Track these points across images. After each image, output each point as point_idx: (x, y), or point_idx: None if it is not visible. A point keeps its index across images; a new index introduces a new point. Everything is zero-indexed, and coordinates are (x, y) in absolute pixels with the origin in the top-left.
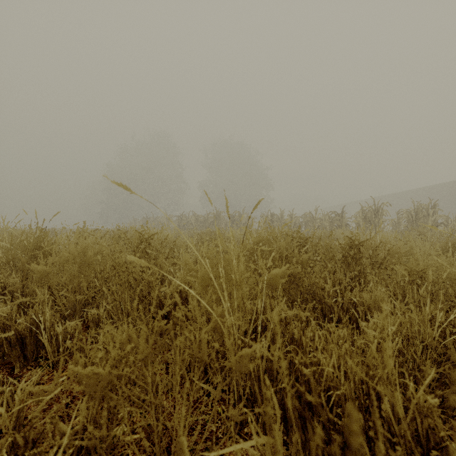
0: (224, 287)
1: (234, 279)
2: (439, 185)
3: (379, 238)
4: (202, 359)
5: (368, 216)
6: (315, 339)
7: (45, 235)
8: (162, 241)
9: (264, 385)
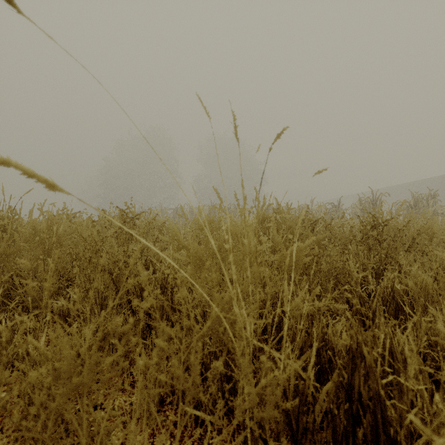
0: (230, 259)
1: (246, 247)
2: (432, 179)
3: (403, 217)
4: (192, 394)
5: (365, 206)
6: (387, 348)
7: (12, 213)
8: (150, 222)
9: (293, 420)
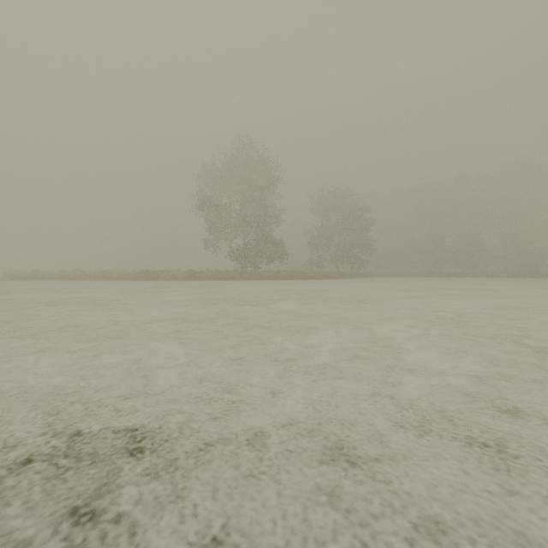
0: None
1: None
2: None
3: None
4: None
5: None
6: None
7: None
8: None
9: None
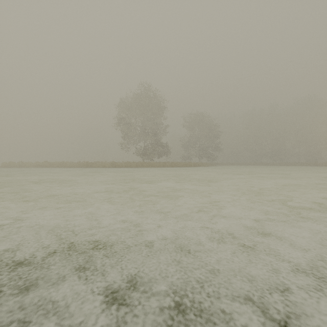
0: None
1: None
2: None
3: None
4: None
5: None
6: None
7: None
8: None
9: None
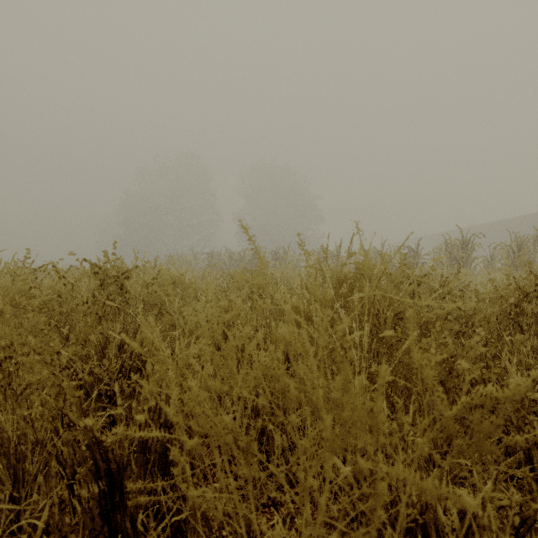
0: None
1: None
2: (527, 216)
3: None
4: None
5: (453, 251)
6: None
7: None
8: (149, 283)
9: None
